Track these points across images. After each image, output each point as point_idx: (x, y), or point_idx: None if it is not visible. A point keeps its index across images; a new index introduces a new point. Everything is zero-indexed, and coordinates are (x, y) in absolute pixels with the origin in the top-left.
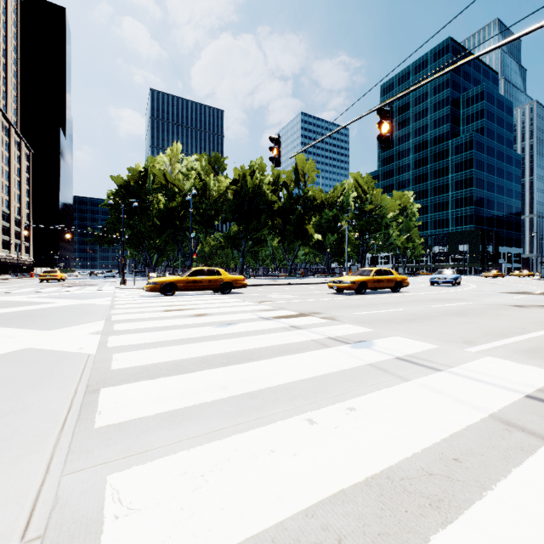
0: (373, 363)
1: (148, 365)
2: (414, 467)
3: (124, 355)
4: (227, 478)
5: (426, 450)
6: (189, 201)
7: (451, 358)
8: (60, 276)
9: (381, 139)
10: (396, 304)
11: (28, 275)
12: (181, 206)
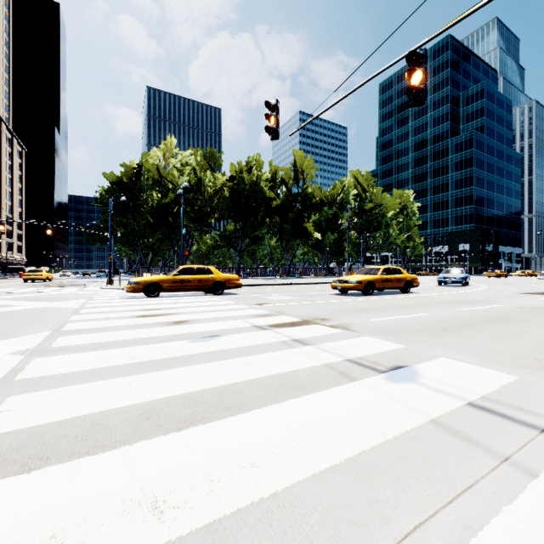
0: (437, 417)
1: (49, 424)
2: None
3: (24, 400)
4: None
5: None
6: (180, 195)
7: None
8: (46, 276)
9: (410, 94)
10: (414, 307)
11: (18, 275)
12: (175, 202)
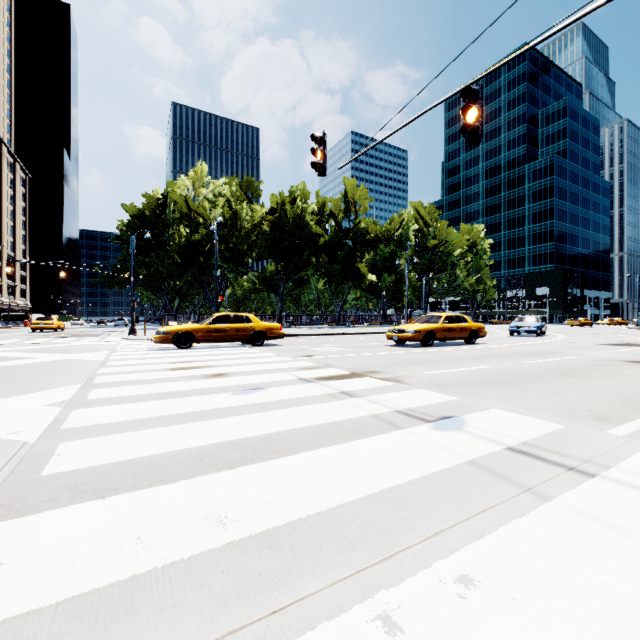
0: (475, 459)
1: (108, 464)
2: None
3: (77, 445)
4: None
5: None
6: (213, 232)
7: (594, 448)
8: (57, 325)
9: (466, 132)
10: (476, 360)
11: (22, 324)
12: (206, 239)
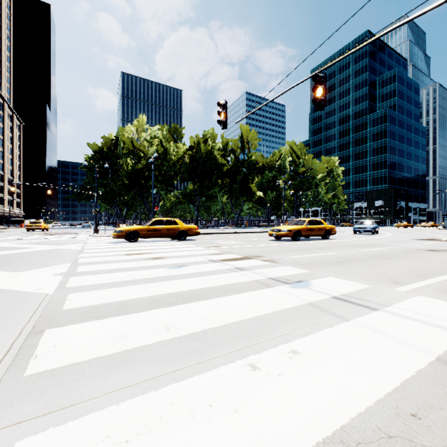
0: (312, 302)
1: (99, 304)
2: (369, 427)
3: (79, 295)
4: (155, 445)
5: (378, 402)
6: (151, 163)
7: (384, 297)
8: (44, 226)
9: (315, 102)
10: (327, 249)
11: (18, 226)
12: (146, 168)
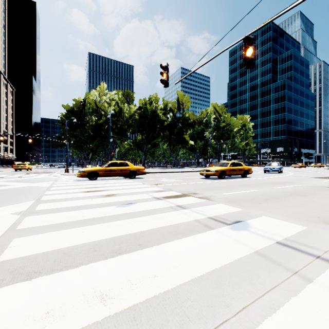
0: (259, 250)
1: (38, 254)
2: None
3: (23, 240)
4: None
5: None
6: (109, 118)
7: (328, 242)
8: (28, 167)
9: (246, 61)
10: (249, 186)
11: (11, 166)
12: (106, 123)
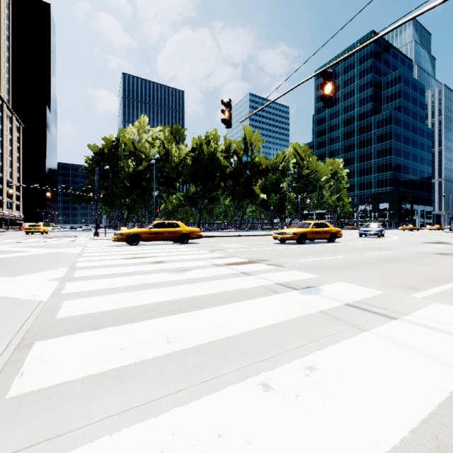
0: (324, 310)
1: (96, 313)
2: None
3: (74, 302)
4: None
5: (414, 431)
6: (153, 165)
7: (401, 304)
8: (43, 229)
9: (324, 99)
10: (334, 252)
11: (17, 229)
12: (147, 170)
